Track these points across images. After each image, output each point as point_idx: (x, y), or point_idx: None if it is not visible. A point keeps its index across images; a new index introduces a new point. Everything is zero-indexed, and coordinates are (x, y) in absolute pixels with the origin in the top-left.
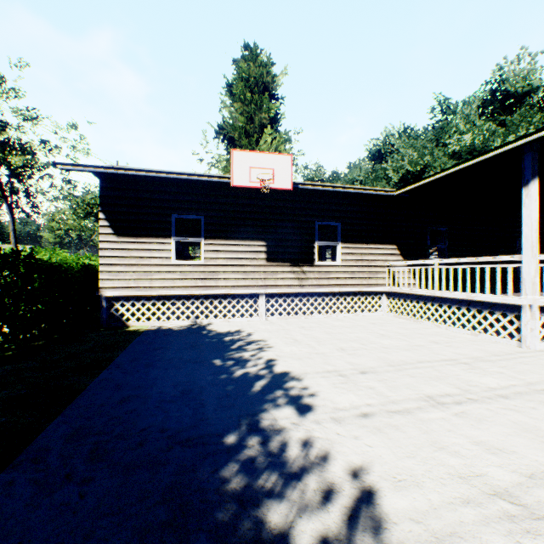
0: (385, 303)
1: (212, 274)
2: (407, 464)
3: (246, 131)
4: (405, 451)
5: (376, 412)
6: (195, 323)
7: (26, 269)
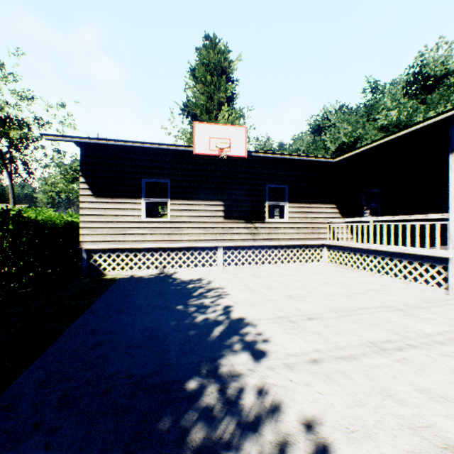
0: (326, 254)
1: (177, 229)
2: (358, 413)
3: (206, 108)
4: (355, 399)
5: (324, 358)
6: (162, 272)
7: (14, 226)
